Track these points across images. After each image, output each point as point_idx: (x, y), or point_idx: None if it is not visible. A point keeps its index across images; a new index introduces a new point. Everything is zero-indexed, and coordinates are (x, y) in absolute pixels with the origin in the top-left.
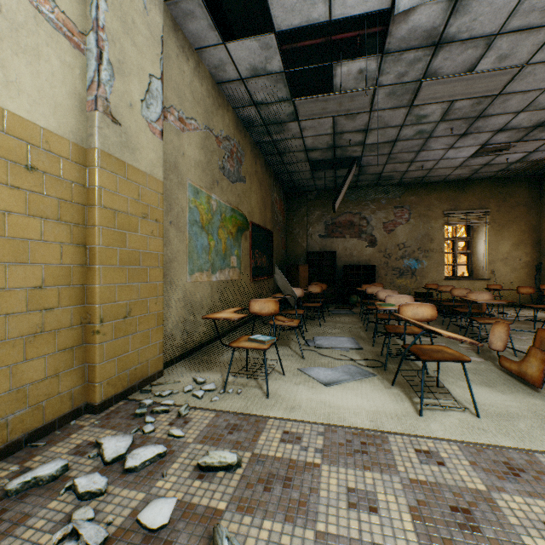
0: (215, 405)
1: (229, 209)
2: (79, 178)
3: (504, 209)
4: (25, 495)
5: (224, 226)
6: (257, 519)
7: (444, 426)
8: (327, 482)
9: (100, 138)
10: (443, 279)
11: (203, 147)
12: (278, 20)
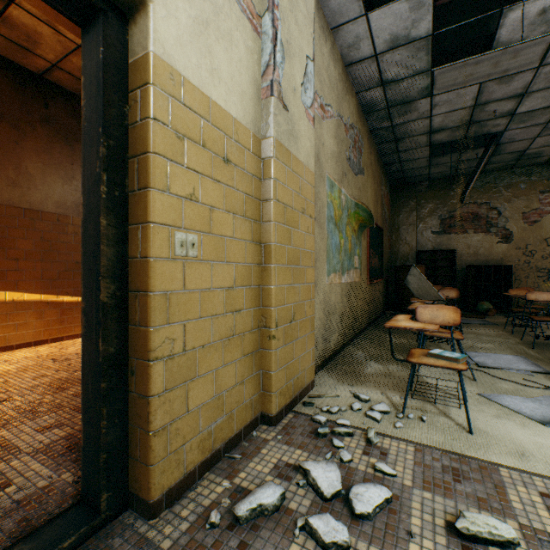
0: (404, 434)
1: (353, 204)
2: (256, 171)
3: None
4: (256, 525)
5: (349, 223)
6: None
7: None
8: None
9: (275, 126)
10: None
11: (336, 136)
12: None
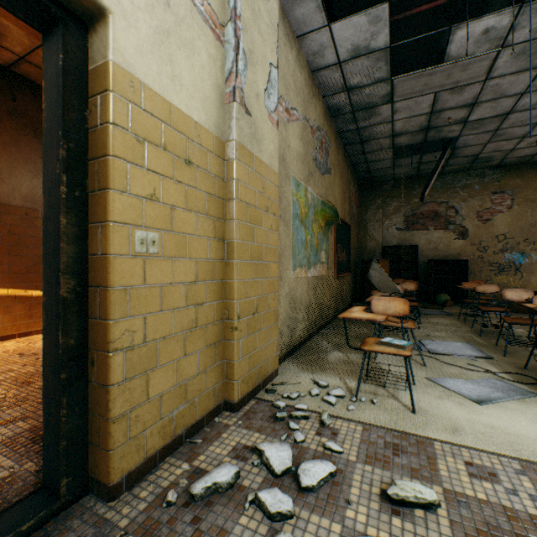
0: (355, 416)
1: (320, 202)
2: (219, 172)
3: None
4: (210, 502)
5: (316, 220)
6: None
7: None
8: None
9: (237, 130)
10: None
11: (302, 138)
12: None
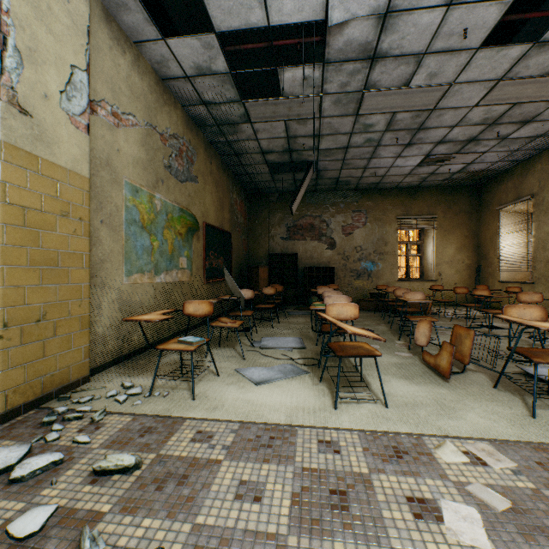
0: (135, 409)
1: (177, 208)
2: None
3: (449, 216)
4: None
5: (171, 227)
6: (139, 518)
7: (353, 417)
8: (223, 477)
9: (3, 129)
10: (396, 281)
11: (145, 144)
12: (217, 21)
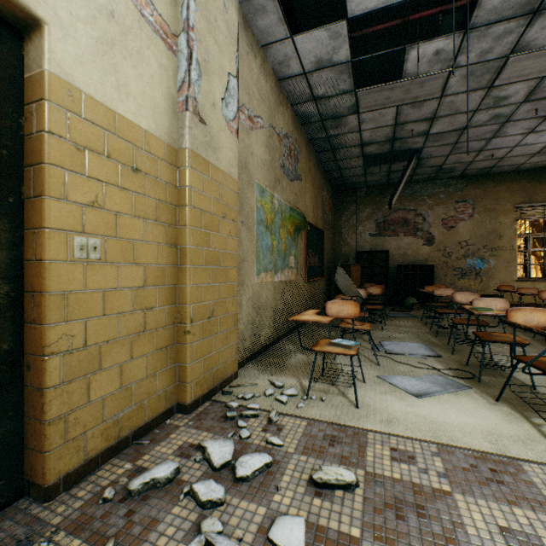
0: (302, 412)
1: (288, 208)
2: (172, 179)
3: None
4: (147, 496)
5: (284, 226)
6: None
7: None
8: (469, 516)
9: (190, 138)
10: (514, 280)
11: (268, 146)
12: (352, 5)
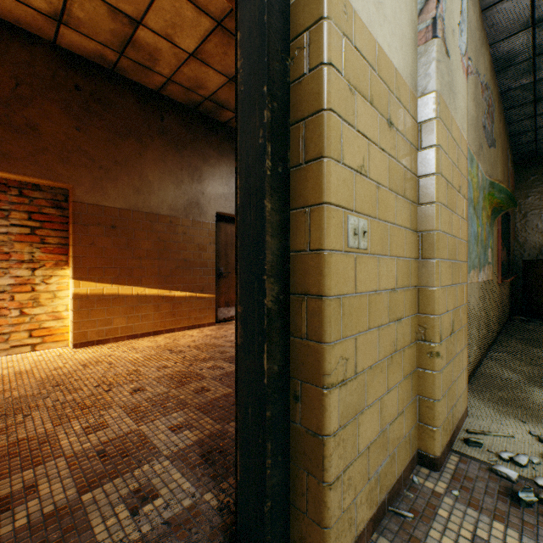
0: None
1: (487, 183)
2: (413, 138)
3: None
4: None
5: (483, 207)
6: None
7: None
8: None
9: (438, 76)
10: None
11: (474, 99)
12: None
